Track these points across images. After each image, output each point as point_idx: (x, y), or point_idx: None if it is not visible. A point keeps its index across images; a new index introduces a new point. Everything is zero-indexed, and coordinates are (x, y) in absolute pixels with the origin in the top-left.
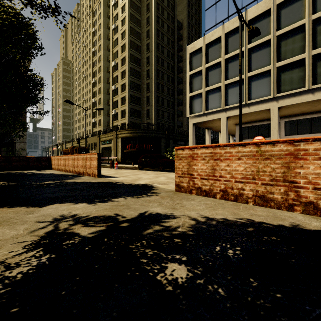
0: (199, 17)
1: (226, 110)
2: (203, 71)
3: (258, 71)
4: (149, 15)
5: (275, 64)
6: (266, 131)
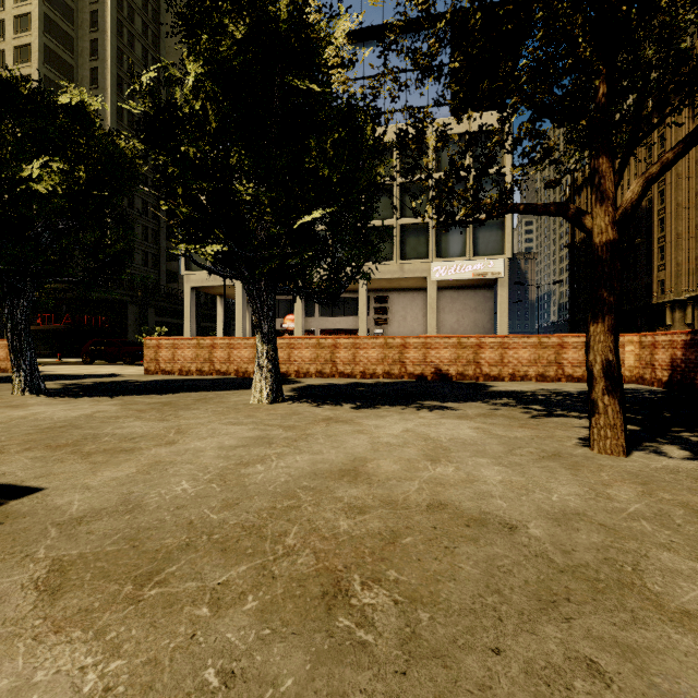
0: None
1: None
2: None
3: None
4: (98, 39)
5: None
6: None
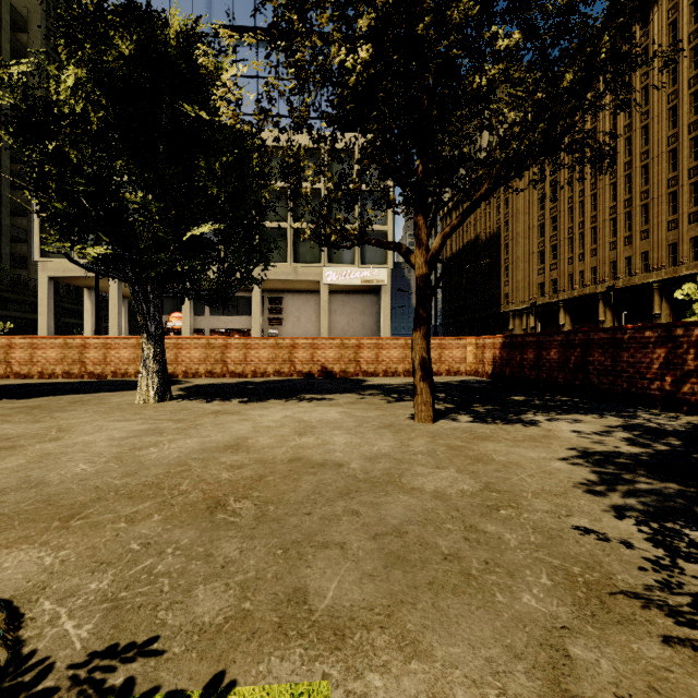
0: None
1: None
2: None
3: None
4: None
5: None
6: None
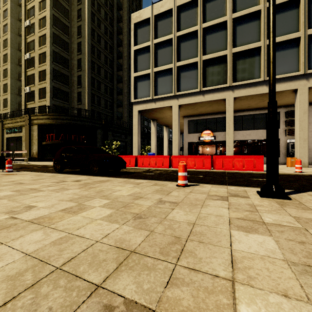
0: (140, 5)
1: (178, 97)
2: (152, 47)
3: (213, 55)
4: None
5: (231, 49)
6: (213, 125)
